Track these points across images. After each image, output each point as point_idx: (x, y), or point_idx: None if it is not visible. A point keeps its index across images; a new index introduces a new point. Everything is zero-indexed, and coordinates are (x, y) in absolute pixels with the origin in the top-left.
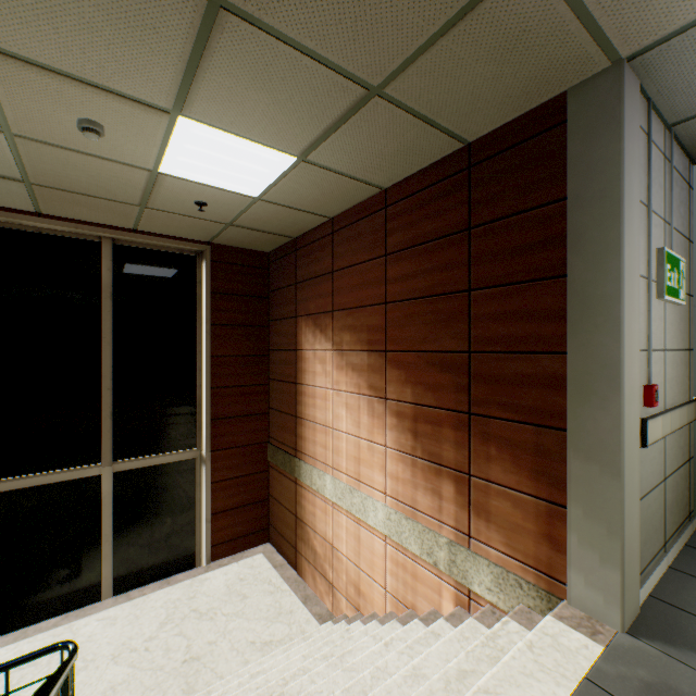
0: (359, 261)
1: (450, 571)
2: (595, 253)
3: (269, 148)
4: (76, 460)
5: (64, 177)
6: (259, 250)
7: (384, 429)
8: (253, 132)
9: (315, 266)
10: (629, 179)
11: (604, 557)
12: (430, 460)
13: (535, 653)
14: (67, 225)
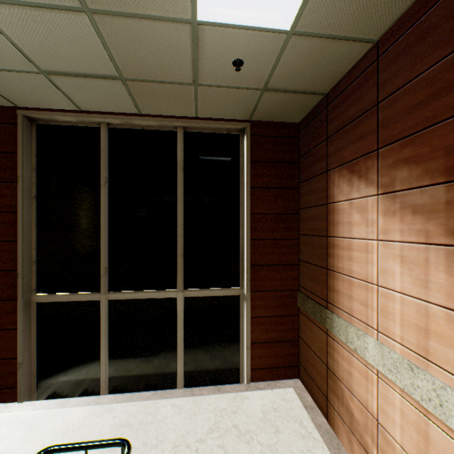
0: (426, 66)
1: None
2: None
3: None
4: (162, 285)
5: (139, 63)
6: (289, 122)
7: None
8: None
9: (351, 110)
10: None
11: None
12: None
13: None
14: (156, 120)
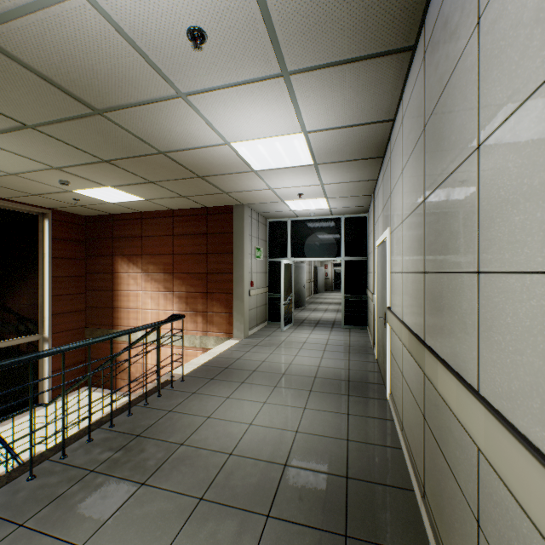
0: (159, 235)
1: (201, 346)
2: (239, 249)
3: (136, 196)
4: None
5: (7, 183)
6: (81, 214)
7: (173, 304)
8: (135, 194)
9: (130, 232)
10: (246, 232)
11: (241, 322)
12: (193, 311)
13: (226, 343)
14: None
